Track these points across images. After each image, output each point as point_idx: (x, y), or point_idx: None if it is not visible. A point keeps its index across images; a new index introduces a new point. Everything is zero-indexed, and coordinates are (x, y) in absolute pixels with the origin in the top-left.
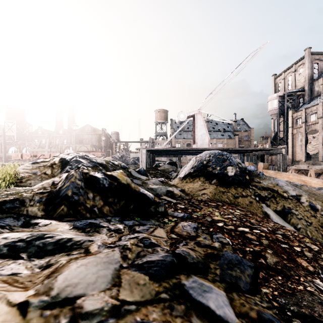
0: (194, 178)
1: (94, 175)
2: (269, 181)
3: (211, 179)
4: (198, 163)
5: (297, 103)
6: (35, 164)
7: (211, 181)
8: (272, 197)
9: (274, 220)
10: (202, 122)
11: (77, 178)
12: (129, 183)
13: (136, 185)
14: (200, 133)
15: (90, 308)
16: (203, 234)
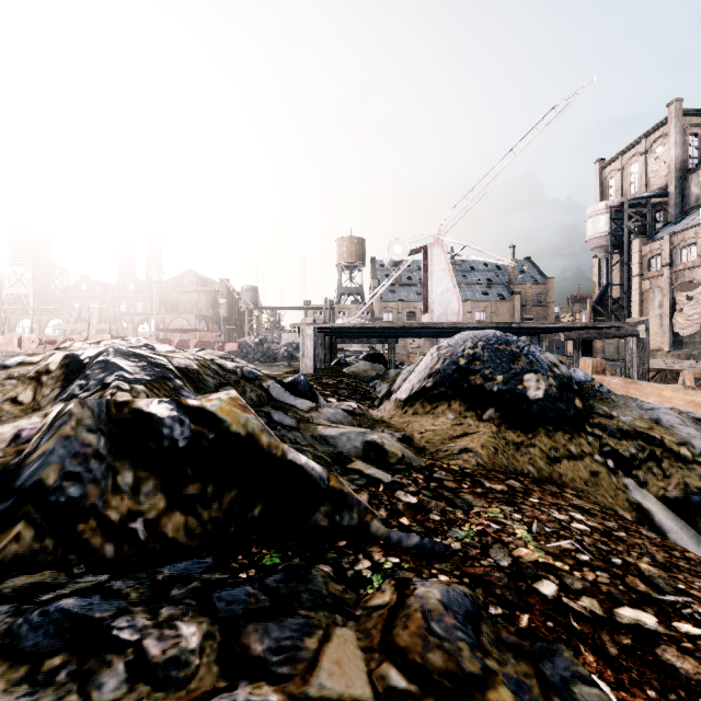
0: (436, 403)
1: (147, 411)
2: (633, 413)
3: (481, 407)
4: (445, 363)
5: (650, 222)
6: None
7: (481, 414)
8: (650, 457)
9: (668, 530)
10: (444, 263)
11: (86, 424)
12: (255, 432)
13: (273, 438)
14: (440, 290)
15: None
16: (505, 656)
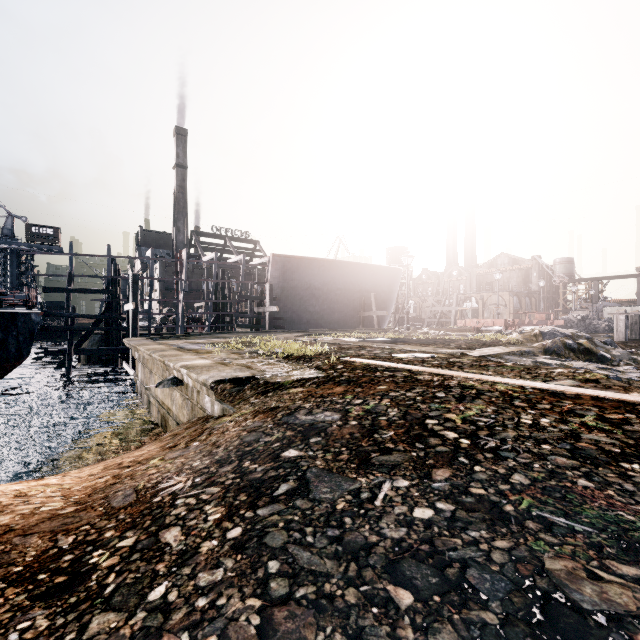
0: None
1: (567, 342)
2: None
3: None
4: None
5: None
6: (521, 334)
7: None
8: None
9: None
10: None
11: (558, 343)
12: (592, 348)
13: (597, 349)
14: None
15: (580, 365)
16: (633, 370)
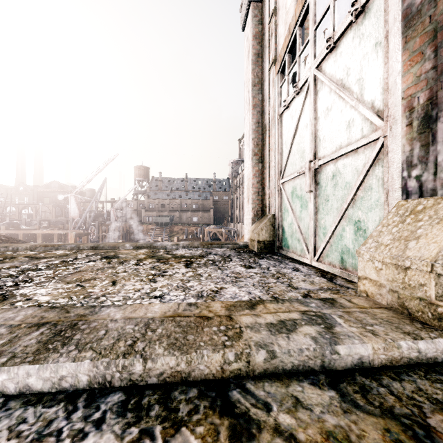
0: None
1: None
2: None
3: None
4: None
5: None
6: None
7: None
8: None
9: None
10: (74, 201)
11: None
12: None
13: None
14: (73, 207)
15: None
16: None
